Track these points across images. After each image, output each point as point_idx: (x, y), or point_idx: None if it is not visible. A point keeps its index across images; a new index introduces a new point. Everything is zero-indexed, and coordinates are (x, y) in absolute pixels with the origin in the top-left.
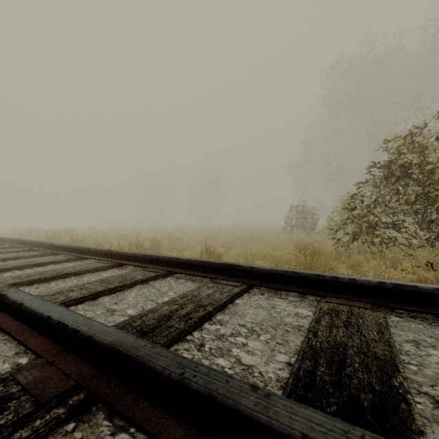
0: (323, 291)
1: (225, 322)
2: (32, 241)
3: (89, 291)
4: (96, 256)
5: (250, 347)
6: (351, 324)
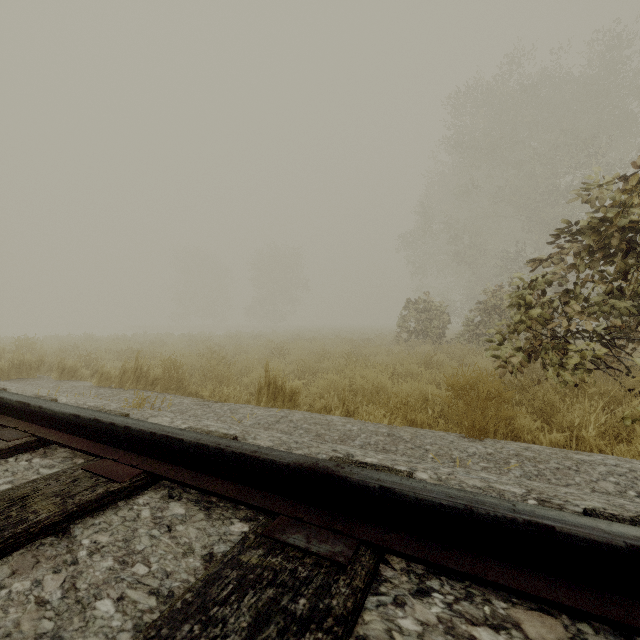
0: None
1: None
2: None
3: None
4: (2, 413)
5: None
6: None
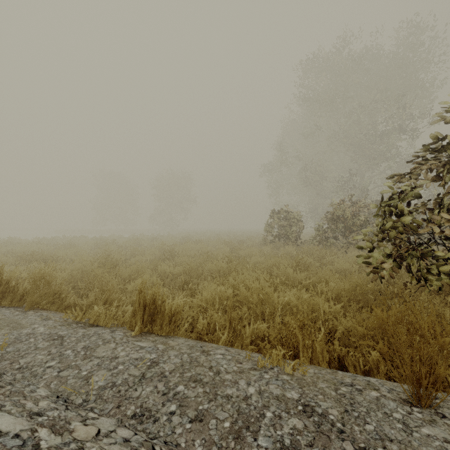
0: None
1: None
2: None
3: None
4: None
5: None
6: None
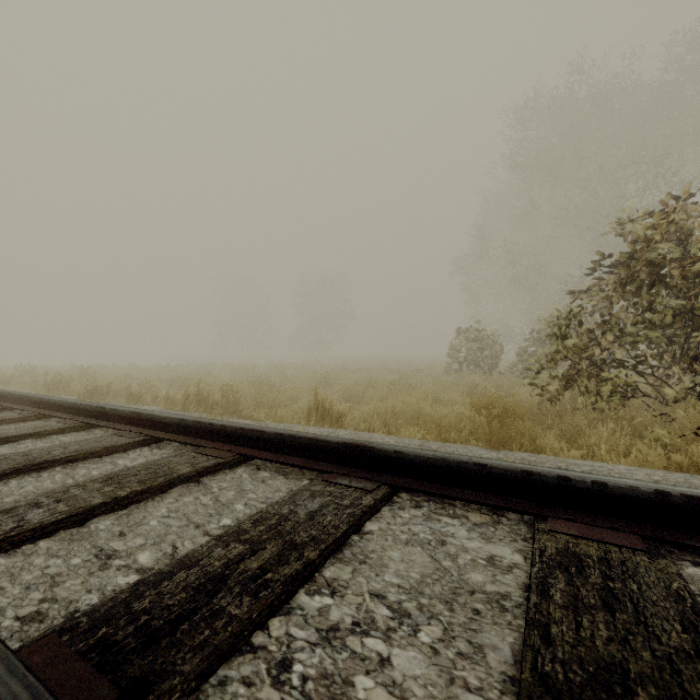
0: (539, 503)
1: (342, 587)
2: (8, 392)
3: (71, 507)
4: (115, 422)
5: (398, 670)
6: (617, 597)
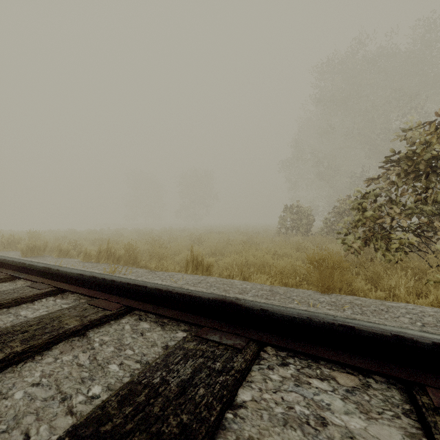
0: (409, 368)
1: None
2: None
3: None
4: (33, 274)
5: None
6: None
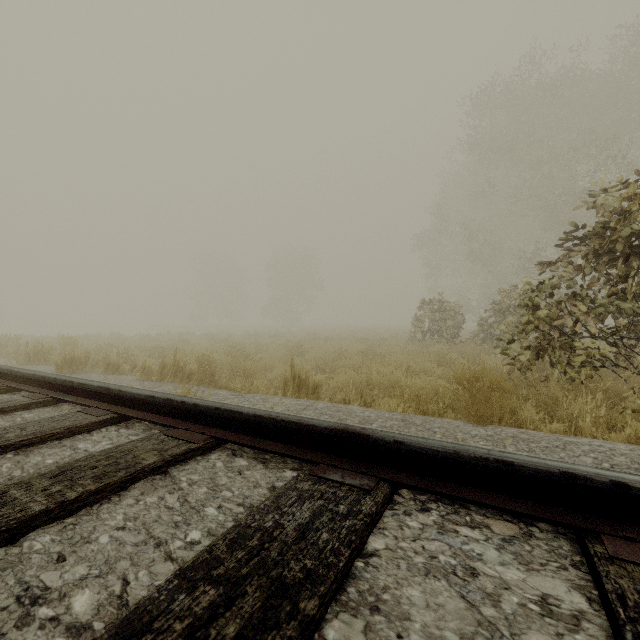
0: (582, 513)
1: None
2: None
3: (3, 518)
4: (84, 397)
5: None
6: None
